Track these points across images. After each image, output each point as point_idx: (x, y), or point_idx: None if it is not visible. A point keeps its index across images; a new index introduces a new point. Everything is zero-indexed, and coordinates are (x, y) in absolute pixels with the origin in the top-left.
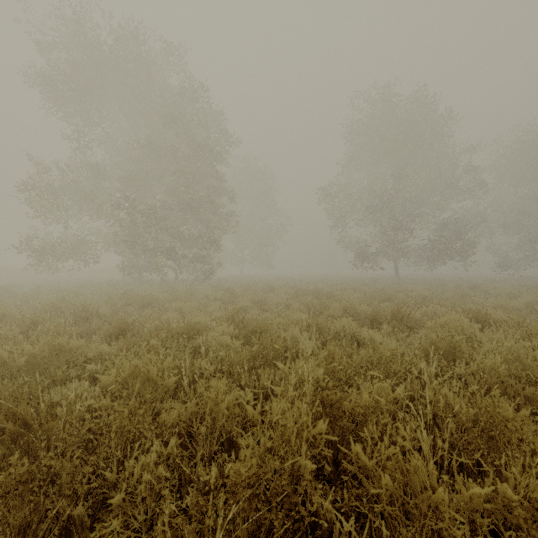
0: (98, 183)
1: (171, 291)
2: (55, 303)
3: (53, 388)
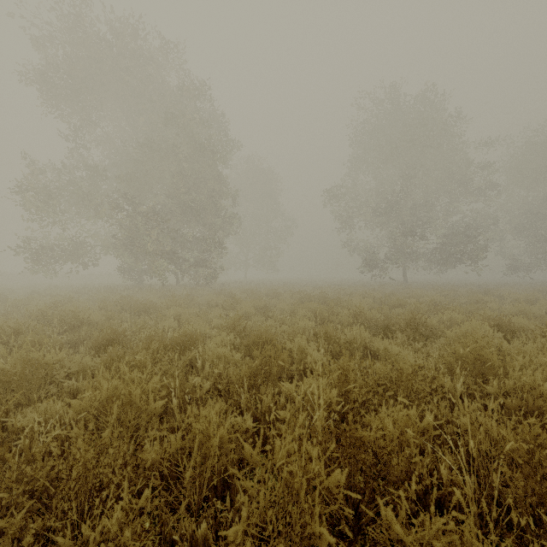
0: (96, 184)
1: (170, 296)
2: (44, 310)
3: (24, 409)
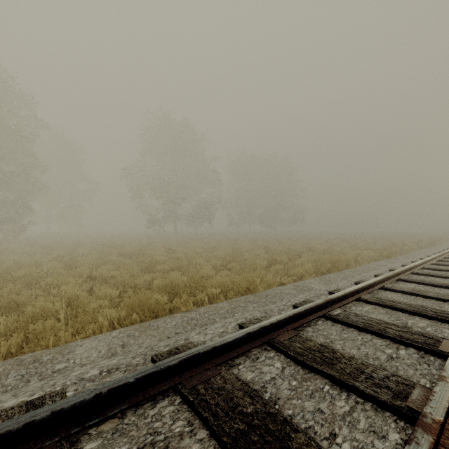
0: None
1: None
2: None
3: None
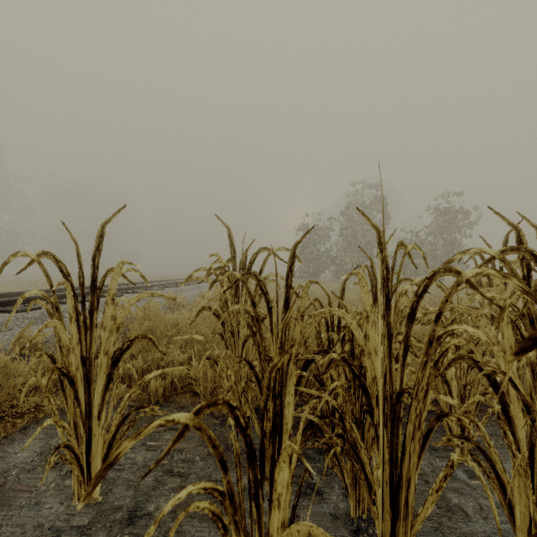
0: None
1: None
2: None
3: None
